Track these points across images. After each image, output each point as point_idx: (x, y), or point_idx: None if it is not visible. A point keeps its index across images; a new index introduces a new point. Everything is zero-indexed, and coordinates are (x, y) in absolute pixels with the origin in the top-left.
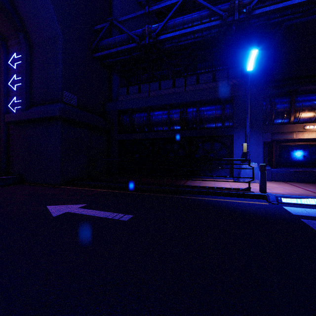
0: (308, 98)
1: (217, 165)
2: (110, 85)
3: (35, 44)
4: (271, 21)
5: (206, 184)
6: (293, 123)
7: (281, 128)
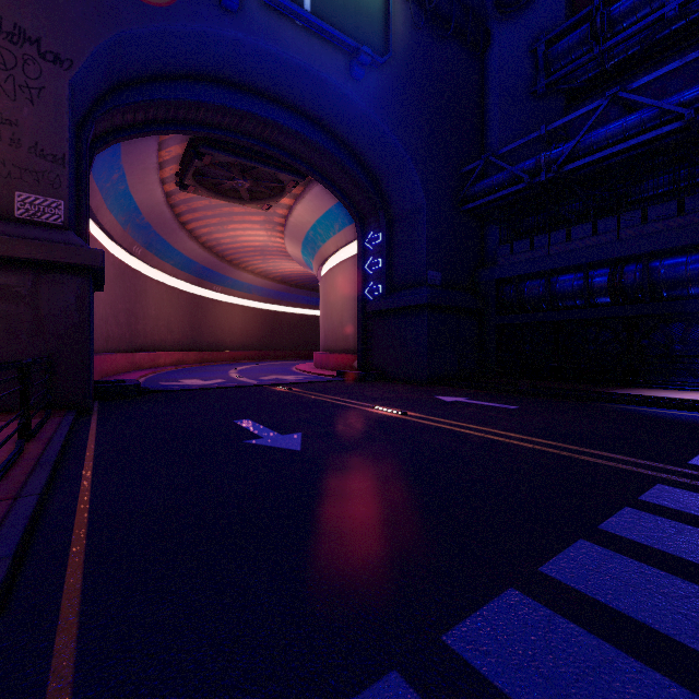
0: None
1: (691, 366)
2: (482, 240)
3: (395, 219)
4: None
5: (644, 394)
6: None
7: None
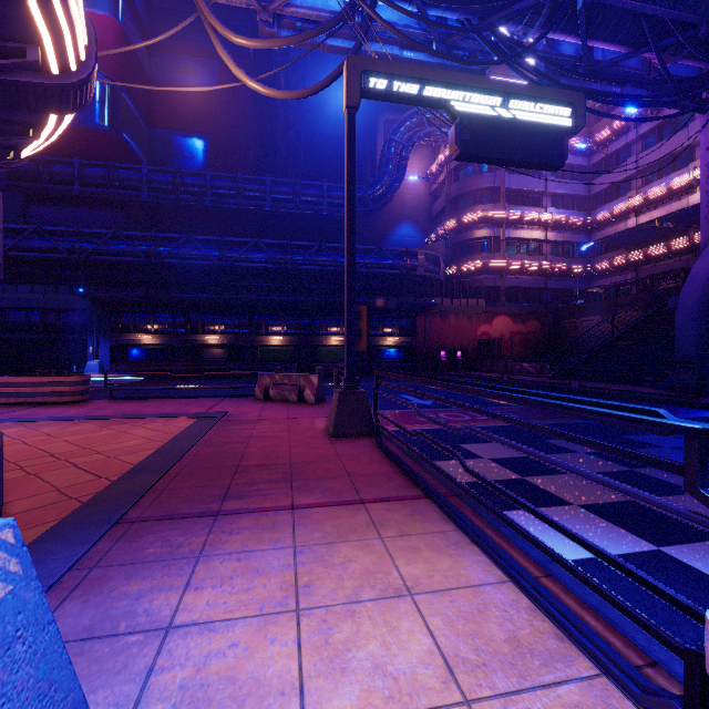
0: (143, 316)
1: (79, 363)
2: None
3: None
4: (113, 261)
5: None
6: (138, 332)
7: (122, 336)
